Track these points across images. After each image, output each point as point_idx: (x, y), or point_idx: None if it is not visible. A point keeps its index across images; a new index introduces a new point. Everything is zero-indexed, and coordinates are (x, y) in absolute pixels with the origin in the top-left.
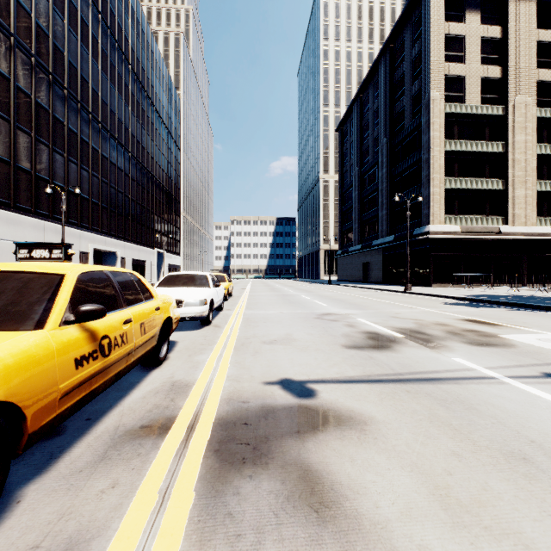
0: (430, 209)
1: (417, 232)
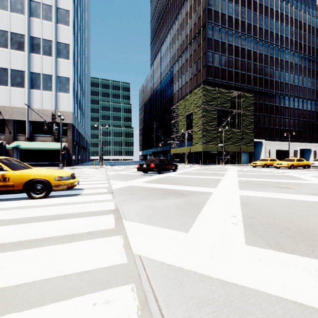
0: None
1: None
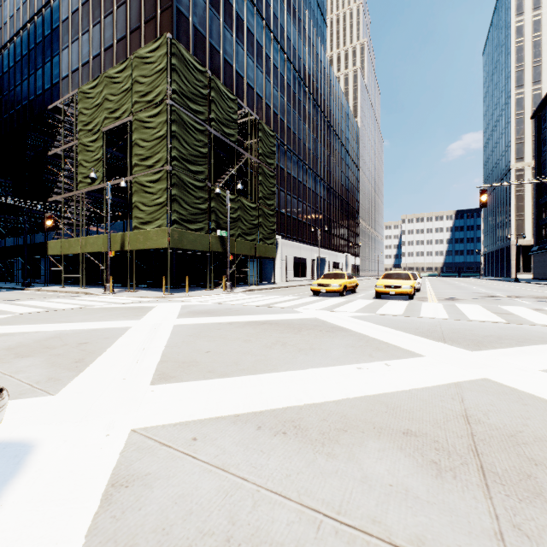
0: None
1: None
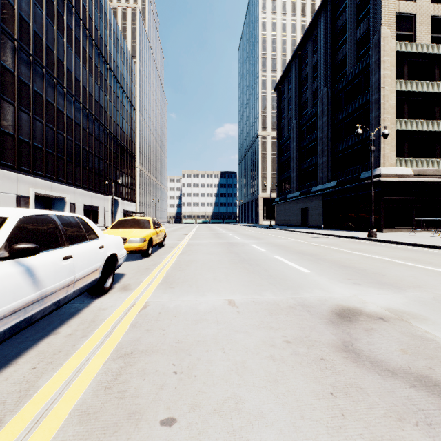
0: (381, 151)
1: (364, 175)
